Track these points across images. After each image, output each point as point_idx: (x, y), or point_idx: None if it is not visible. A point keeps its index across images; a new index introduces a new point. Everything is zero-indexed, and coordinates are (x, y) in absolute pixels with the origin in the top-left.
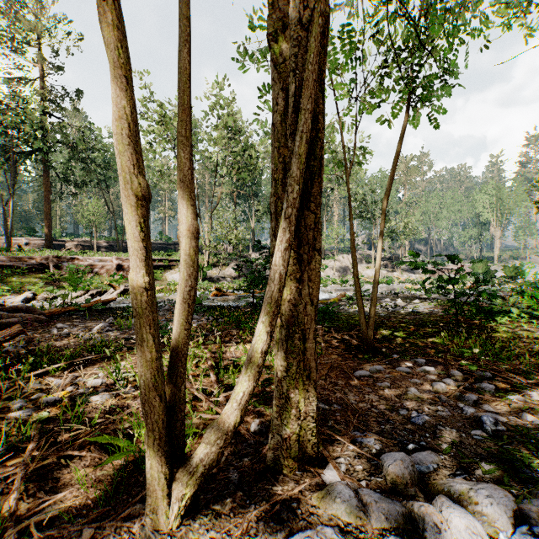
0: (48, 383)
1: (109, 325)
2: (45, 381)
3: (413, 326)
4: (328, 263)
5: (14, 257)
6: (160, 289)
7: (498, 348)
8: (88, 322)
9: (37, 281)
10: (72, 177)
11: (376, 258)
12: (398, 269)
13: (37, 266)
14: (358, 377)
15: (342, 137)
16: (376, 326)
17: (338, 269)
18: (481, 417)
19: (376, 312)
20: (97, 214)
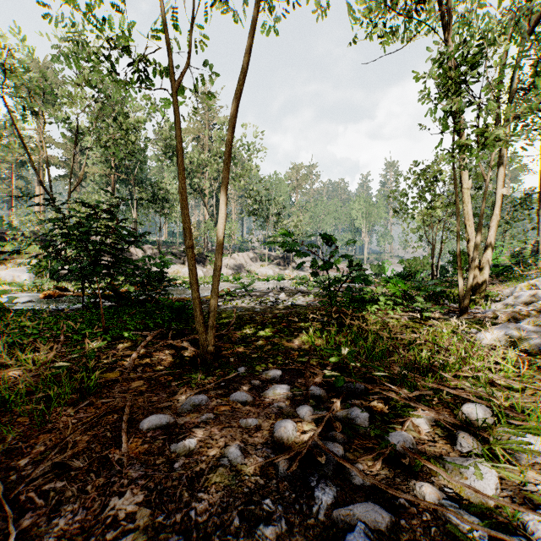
0: None
1: None
2: None
3: (286, 321)
4: (223, 260)
5: None
6: None
7: (370, 342)
8: None
9: None
10: None
11: (270, 257)
12: (290, 267)
13: None
14: (142, 433)
15: (163, 18)
16: (242, 324)
17: (232, 267)
18: None
19: (253, 307)
20: None
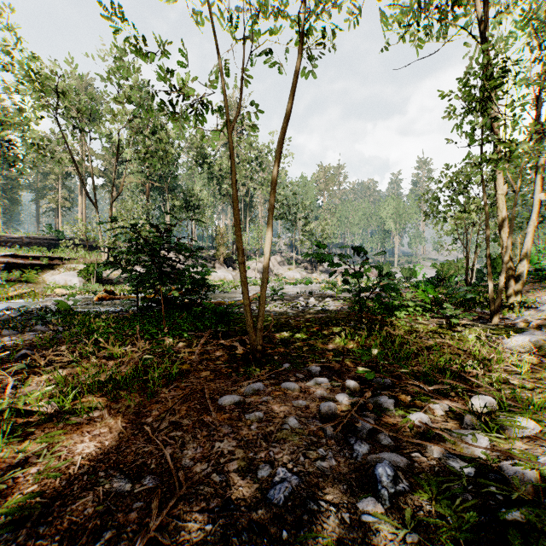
0: None
1: None
2: None
3: (319, 325)
4: (251, 264)
5: None
6: (24, 293)
7: (398, 345)
8: None
9: None
10: None
11: (297, 260)
12: (317, 270)
13: None
14: (222, 407)
15: (222, 76)
16: (278, 327)
17: (260, 271)
18: (375, 469)
19: (286, 311)
20: None
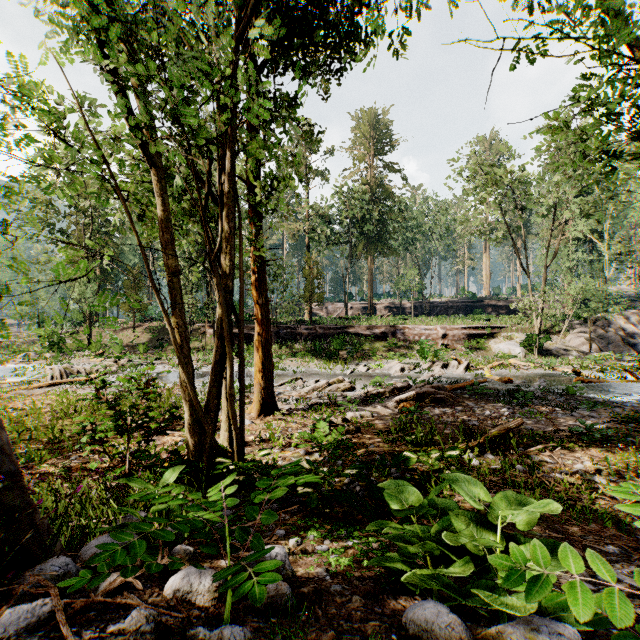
0: (542, 458)
1: (512, 411)
2: (538, 456)
3: None
4: None
5: (363, 326)
6: (498, 364)
7: None
8: (486, 404)
9: (381, 347)
10: (388, 247)
11: None
12: None
13: (379, 334)
14: None
15: None
16: None
17: None
18: None
19: None
20: (415, 282)
